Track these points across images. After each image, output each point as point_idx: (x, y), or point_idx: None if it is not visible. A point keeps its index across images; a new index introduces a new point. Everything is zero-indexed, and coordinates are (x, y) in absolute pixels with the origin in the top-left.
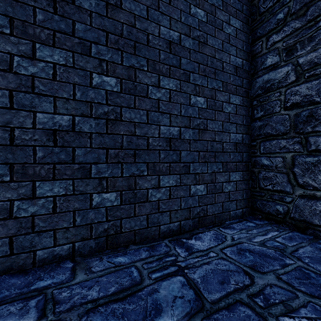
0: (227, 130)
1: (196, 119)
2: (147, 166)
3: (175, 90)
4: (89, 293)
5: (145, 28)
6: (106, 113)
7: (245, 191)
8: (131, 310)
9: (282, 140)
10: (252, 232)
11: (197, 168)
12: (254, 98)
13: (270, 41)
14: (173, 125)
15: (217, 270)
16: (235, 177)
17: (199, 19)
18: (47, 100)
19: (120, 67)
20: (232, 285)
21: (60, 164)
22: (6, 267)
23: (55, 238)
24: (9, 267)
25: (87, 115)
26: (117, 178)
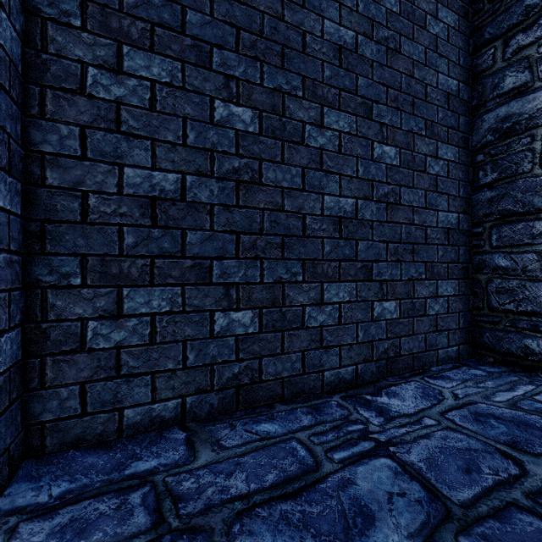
0: (434, 206)
1: (382, 184)
2: (302, 265)
3: (348, 132)
4: (229, 483)
5: (299, 23)
6: (236, 171)
7: (462, 314)
8: (317, 516)
9: (537, 221)
10: (485, 386)
11: (384, 272)
12: (479, 150)
13: (511, 47)
14: (345, 195)
15: (448, 448)
16: (447, 289)
17: (387, 9)
18: (142, 145)
19: (259, 91)
20: (488, 475)
21: (162, 258)
22: (75, 436)
23: (154, 389)
24: (79, 436)
25: (205, 172)
26: (254, 285)
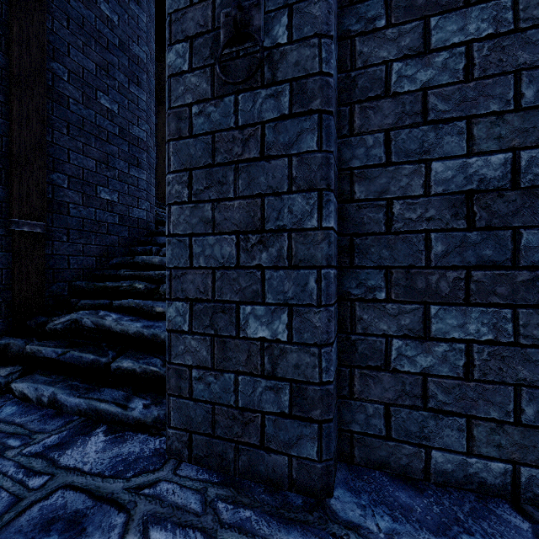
0: None
1: None
2: None
3: None
4: None
5: None
6: None
7: None
8: None
9: None
10: None
11: None
12: None
13: None
14: None
15: None
16: None
17: None
18: (453, 130)
19: None
20: None
21: (481, 269)
22: (379, 457)
23: (470, 437)
24: (384, 459)
25: None
26: None
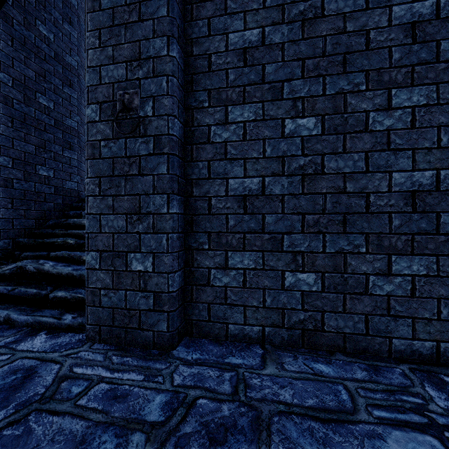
0: None
1: None
2: (365, 238)
3: (424, 104)
4: (280, 392)
5: (362, 26)
6: (302, 167)
7: None
8: (336, 442)
9: None
10: None
11: None
12: None
13: None
14: (420, 168)
15: None
16: None
17: None
18: (238, 164)
19: (321, 100)
20: None
21: (250, 233)
22: (205, 332)
23: (245, 316)
24: (207, 332)
25: (278, 173)
26: (317, 254)
